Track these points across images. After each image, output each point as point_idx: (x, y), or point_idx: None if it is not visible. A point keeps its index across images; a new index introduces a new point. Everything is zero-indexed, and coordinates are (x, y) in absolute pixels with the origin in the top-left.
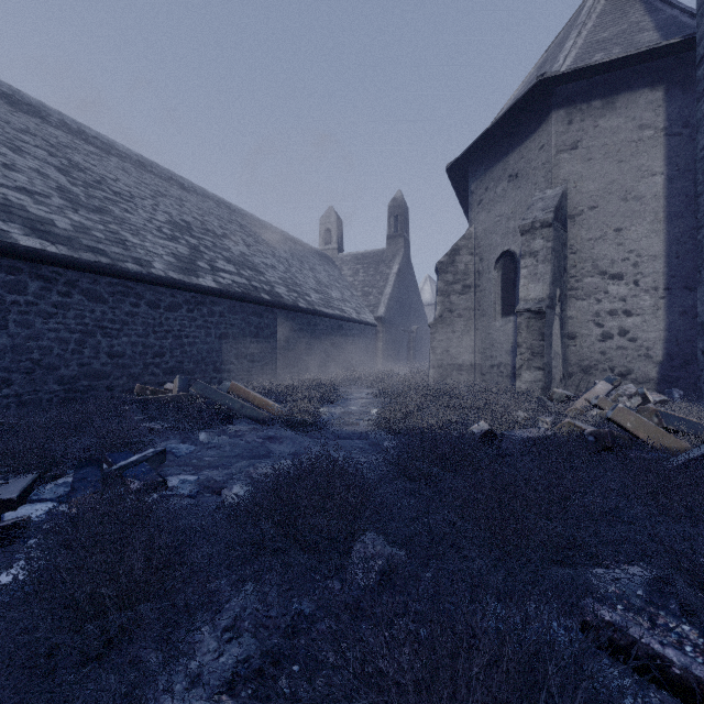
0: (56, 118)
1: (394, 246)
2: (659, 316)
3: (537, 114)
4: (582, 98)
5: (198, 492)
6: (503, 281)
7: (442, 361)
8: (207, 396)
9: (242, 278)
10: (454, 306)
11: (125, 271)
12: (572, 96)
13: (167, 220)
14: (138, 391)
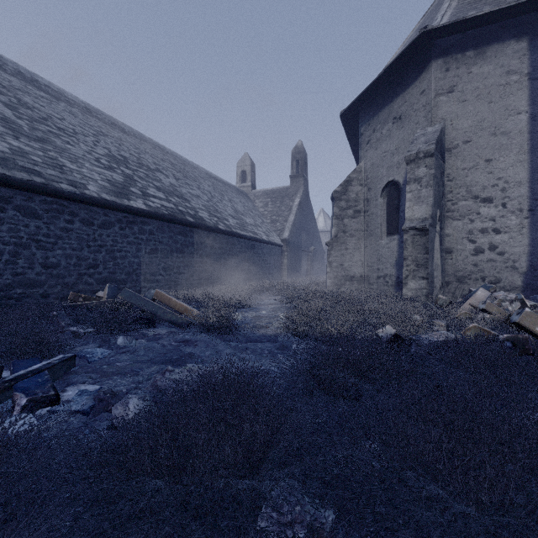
0: (11, 67)
1: (296, 184)
2: (524, 233)
3: (418, 65)
4: (457, 49)
5: (93, 406)
6: (388, 206)
7: (337, 273)
8: (132, 302)
9: (170, 203)
10: (347, 227)
11: (59, 190)
12: (449, 47)
13: (106, 154)
14: (71, 298)
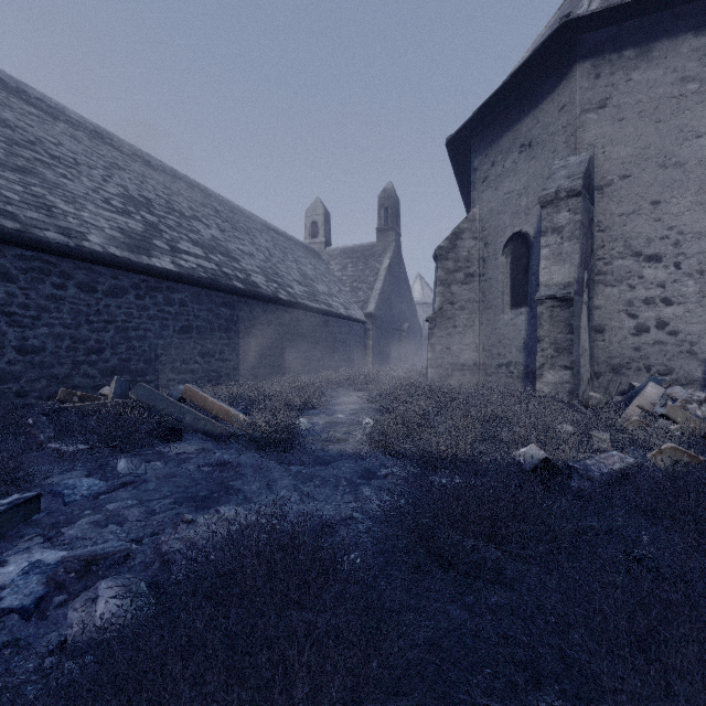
0: None
1: (384, 240)
2: (705, 304)
3: (556, 70)
4: (612, 47)
5: (43, 598)
6: (512, 267)
7: (442, 360)
8: (150, 404)
9: (211, 263)
10: (456, 297)
11: (43, 240)
12: (600, 45)
13: (120, 193)
14: (61, 397)
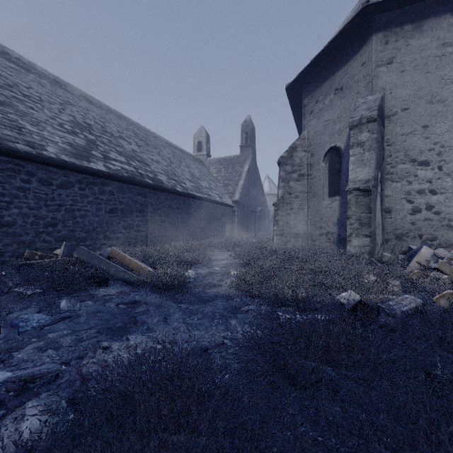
0: None
1: (245, 153)
2: None
3: (359, 39)
4: (396, 23)
5: None
6: (330, 170)
7: (283, 231)
8: (87, 260)
9: (130, 167)
10: (292, 189)
11: (14, 150)
12: (388, 22)
13: (70, 120)
14: (27, 256)
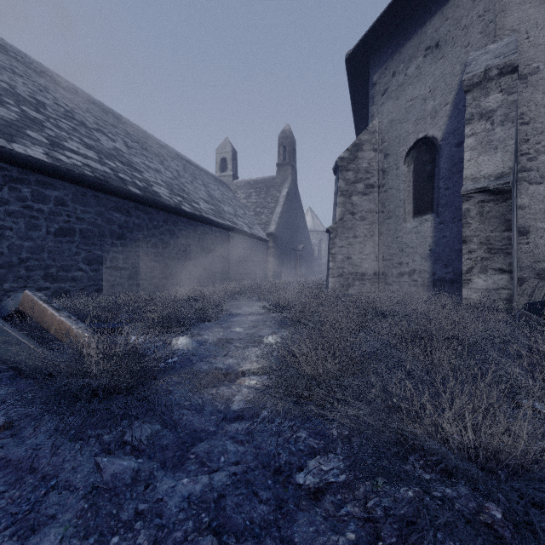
0: None
1: (283, 173)
2: None
3: None
4: None
5: None
6: (415, 175)
7: (343, 269)
8: None
9: (104, 166)
10: (356, 208)
11: None
12: None
13: (1, 87)
14: None
